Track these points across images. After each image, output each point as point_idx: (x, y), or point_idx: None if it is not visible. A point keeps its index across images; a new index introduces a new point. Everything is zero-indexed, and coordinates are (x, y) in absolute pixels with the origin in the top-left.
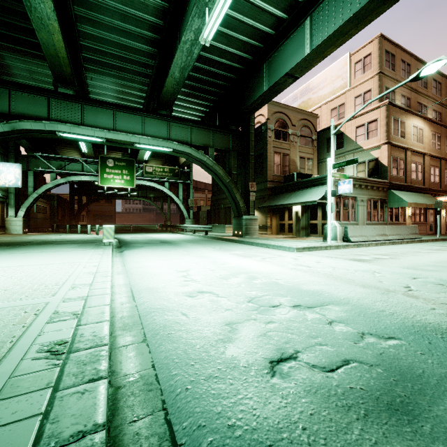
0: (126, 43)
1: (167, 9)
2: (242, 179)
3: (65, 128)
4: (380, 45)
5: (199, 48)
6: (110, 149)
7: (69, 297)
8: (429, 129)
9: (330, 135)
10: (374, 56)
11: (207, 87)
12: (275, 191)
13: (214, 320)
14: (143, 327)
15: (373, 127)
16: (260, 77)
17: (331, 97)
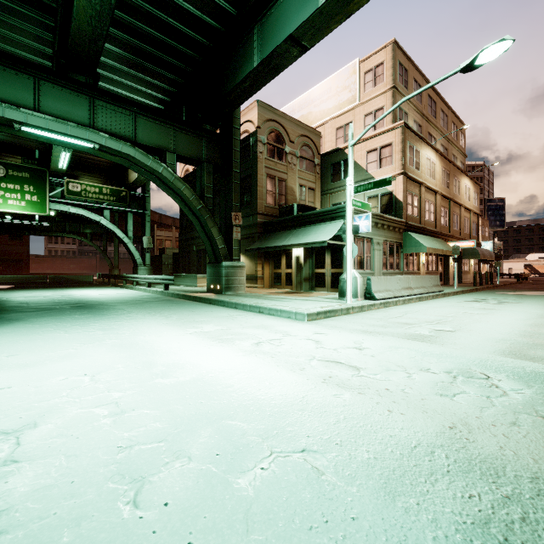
0: None
1: None
2: (222, 207)
3: None
4: (394, 54)
5: None
6: (1, 150)
7: None
8: (440, 164)
9: (335, 161)
10: (386, 66)
11: (164, 55)
12: (268, 228)
13: None
14: None
15: (387, 153)
16: (248, 48)
17: (336, 112)
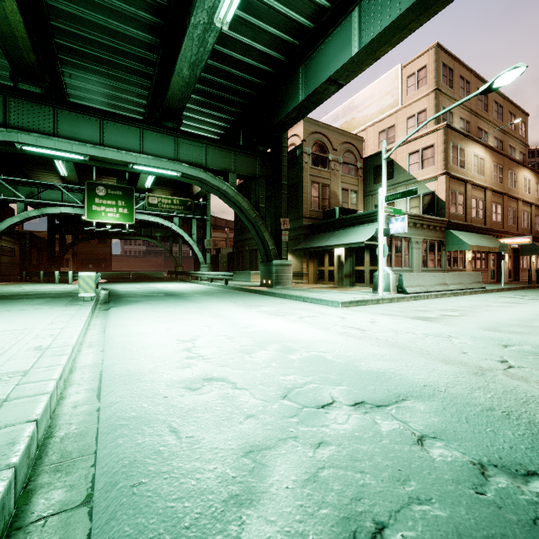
0: (116, 28)
1: None
2: (272, 214)
3: (28, 138)
4: (437, 57)
5: (215, 36)
6: (101, 174)
7: None
8: (490, 159)
9: (377, 163)
10: (429, 69)
11: (227, 95)
12: (313, 230)
13: (224, 444)
14: (96, 461)
15: (428, 154)
16: (294, 85)
17: (379, 117)
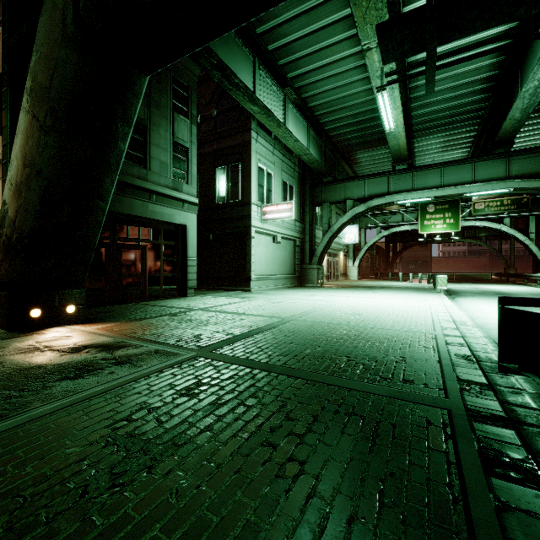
0: (454, 105)
1: (504, 59)
2: None
3: (400, 197)
4: None
5: None
6: None
7: (439, 312)
8: None
9: None
10: None
11: None
12: None
13: None
14: (482, 328)
15: None
16: None
17: None
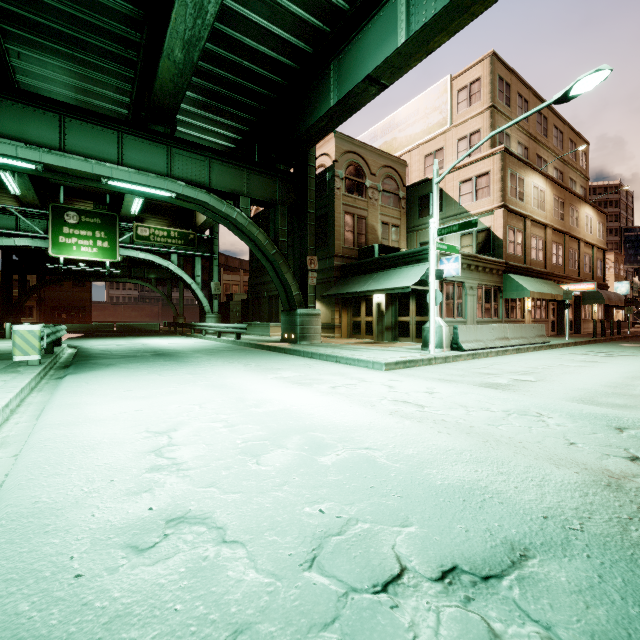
0: None
1: None
2: (296, 250)
3: None
4: (493, 68)
5: (217, 3)
6: (73, 196)
7: None
8: (551, 192)
9: (423, 193)
10: (483, 82)
11: (237, 96)
12: (346, 272)
13: None
14: None
15: (483, 183)
16: (324, 85)
17: (425, 138)
